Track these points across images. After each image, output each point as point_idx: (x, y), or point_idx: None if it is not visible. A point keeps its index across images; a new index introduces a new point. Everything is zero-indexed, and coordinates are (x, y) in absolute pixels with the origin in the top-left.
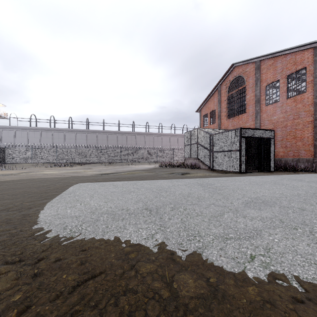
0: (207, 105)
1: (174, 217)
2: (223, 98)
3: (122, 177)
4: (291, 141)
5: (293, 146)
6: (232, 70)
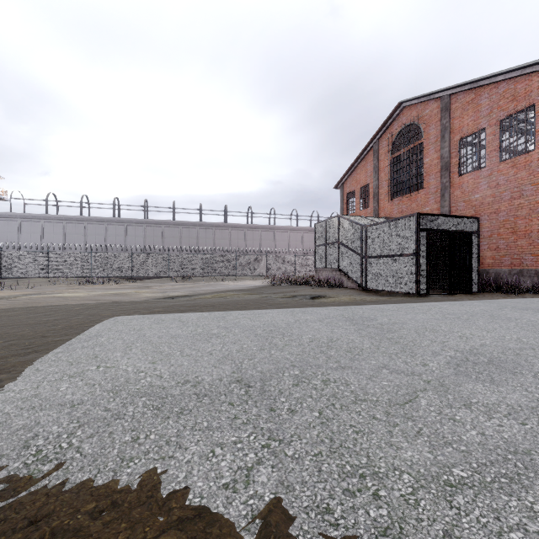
0: (355, 176)
1: (302, 405)
2: (383, 163)
3: (200, 304)
4: (507, 238)
5: (512, 248)
6: (398, 113)
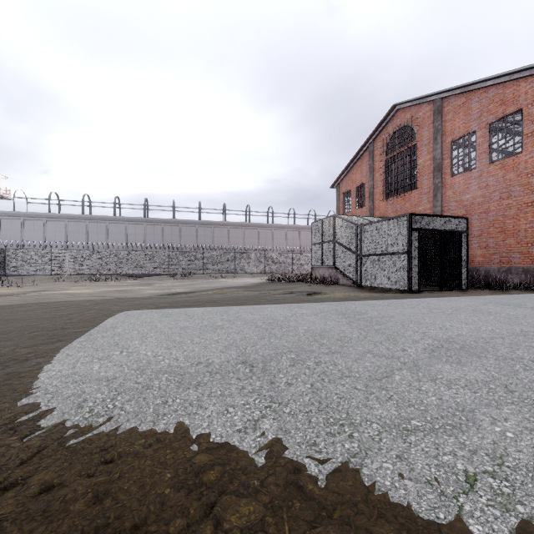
0: (351, 176)
1: (297, 380)
2: (378, 163)
3: (202, 300)
4: (496, 237)
5: (501, 246)
6: (392, 115)
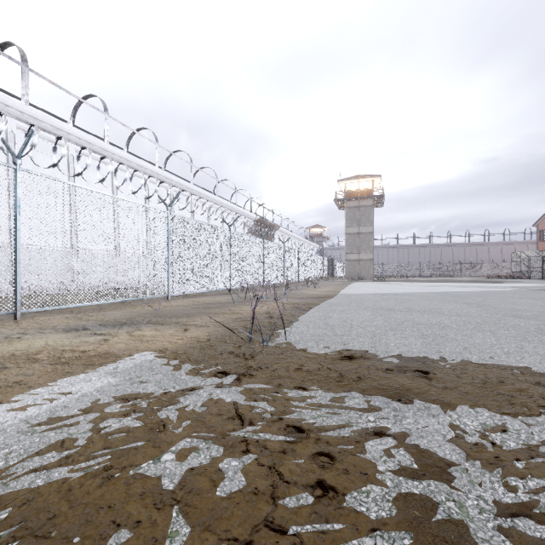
0: (544, 222)
1: None
2: None
3: None
4: None
5: None
6: None
